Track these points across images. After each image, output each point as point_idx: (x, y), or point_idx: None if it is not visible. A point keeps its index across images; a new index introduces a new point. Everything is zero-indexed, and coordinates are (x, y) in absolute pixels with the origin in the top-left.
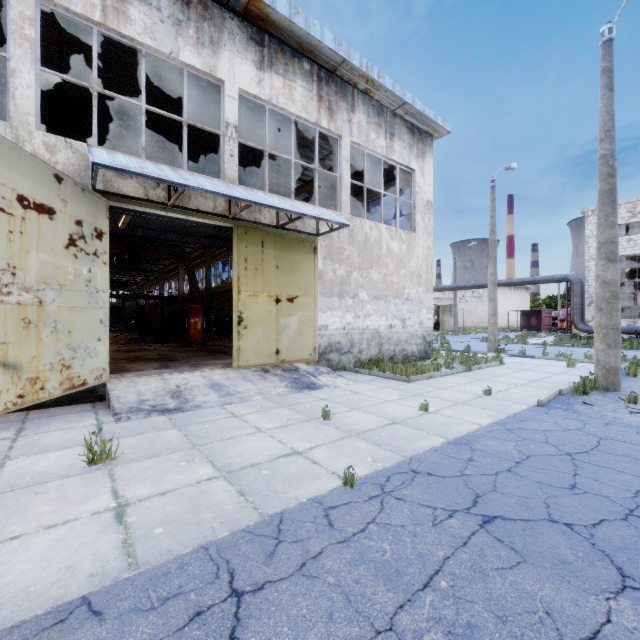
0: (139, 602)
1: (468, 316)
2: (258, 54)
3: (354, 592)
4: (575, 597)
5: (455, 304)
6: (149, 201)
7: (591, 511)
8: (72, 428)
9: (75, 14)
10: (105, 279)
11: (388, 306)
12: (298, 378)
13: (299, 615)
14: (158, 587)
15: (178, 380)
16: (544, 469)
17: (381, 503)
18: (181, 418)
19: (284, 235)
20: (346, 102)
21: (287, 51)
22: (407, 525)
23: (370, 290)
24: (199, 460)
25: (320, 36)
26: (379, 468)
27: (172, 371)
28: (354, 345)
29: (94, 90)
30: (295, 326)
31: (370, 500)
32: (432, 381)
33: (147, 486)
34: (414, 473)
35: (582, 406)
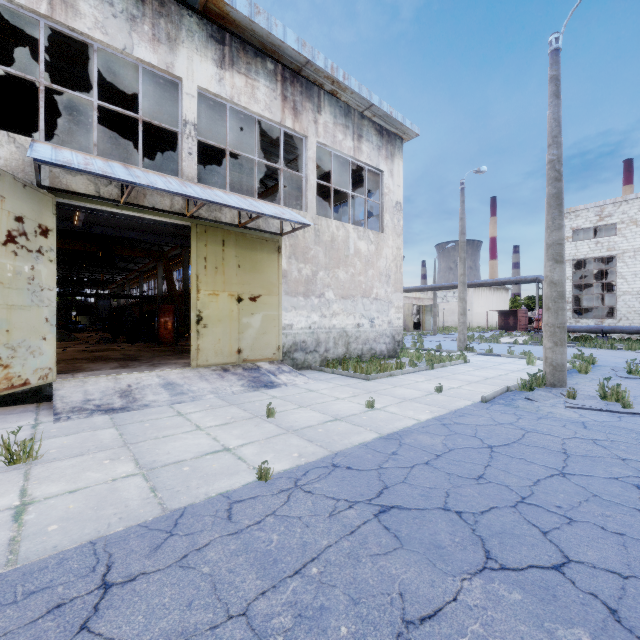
0: (2, 597)
1: (449, 316)
2: (218, 52)
3: (223, 581)
4: (433, 579)
5: (434, 304)
6: (100, 198)
7: (486, 499)
8: (6, 428)
9: (19, 6)
10: (52, 277)
11: (356, 305)
12: (257, 377)
13: (159, 604)
14: (28, 582)
15: (131, 379)
16: (460, 461)
17: (288, 496)
18: (124, 417)
19: (246, 234)
20: (312, 103)
21: (249, 50)
22: (304, 516)
23: (337, 290)
24: (124, 458)
25: (282, 36)
26: (301, 463)
27: (128, 371)
28: (320, 344)
29: (41, 84)
30: (258, 325)
31: (279, 493)
32: (391, 379)
33: (59, 484)
34: (333, 467)
35: (524, 402)
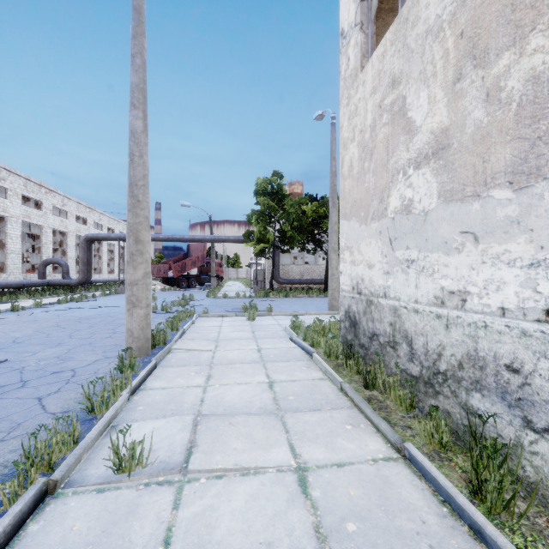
0: None
1: None
2: None
3: None
4: None
5: None
6: None
7: None
8: None
9: None
10: None
11: None
12: None
13: None
14: None
15: None
16: None
17: None
18: None
19: None
20: None
21: None
22: None
23: None
24: None
25: None
26: None
27: None
28: None
29: None
30: None
31: None
32: None
33: None
34: None
35: None
